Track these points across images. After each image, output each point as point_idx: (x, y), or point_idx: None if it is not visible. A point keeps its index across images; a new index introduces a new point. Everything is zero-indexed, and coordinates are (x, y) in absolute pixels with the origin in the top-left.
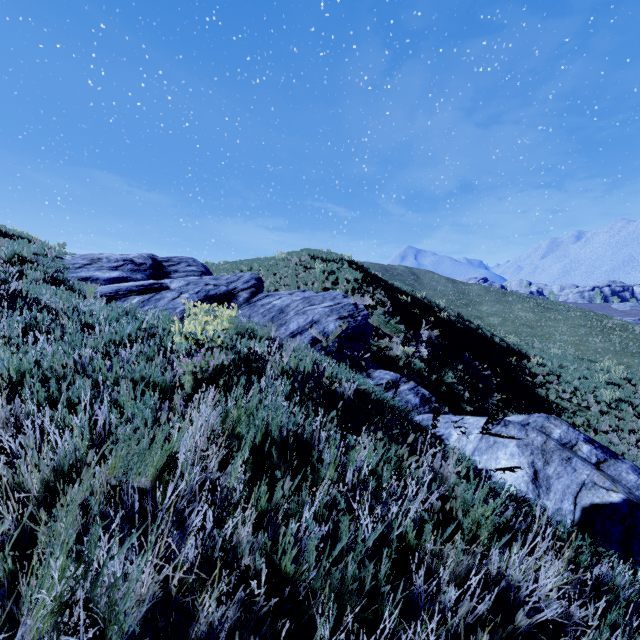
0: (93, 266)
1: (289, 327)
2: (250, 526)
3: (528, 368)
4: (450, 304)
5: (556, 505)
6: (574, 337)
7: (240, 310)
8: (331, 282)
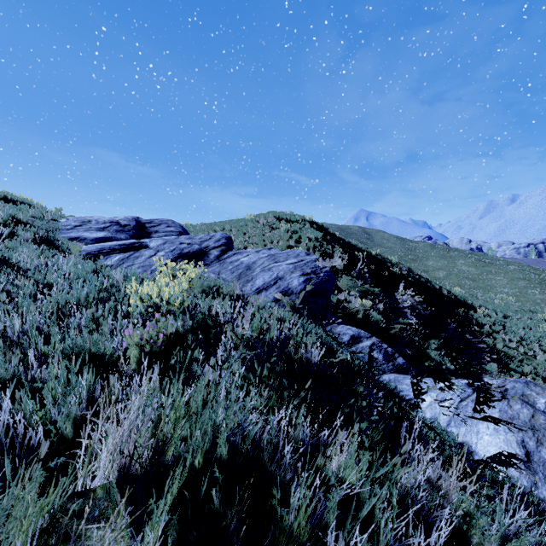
0: (83, 227)
1: (255, 283)
2: None
3: (475, 318)
4: (399, 259)
5: None
6: (514, 289)
7: (211, 267)
8: (294, 240)
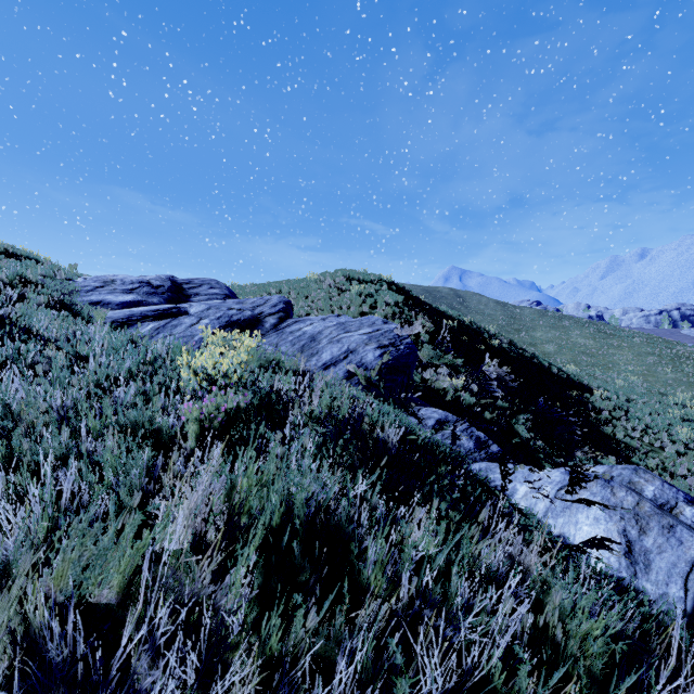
0: (105, 289)
1: (321, 357)
2: (254, 686)
3: (591, 402)
4: (500, 330)
5: (659, 589)
6: (641, 367)
7: (266, 338)
8: (369, 306)
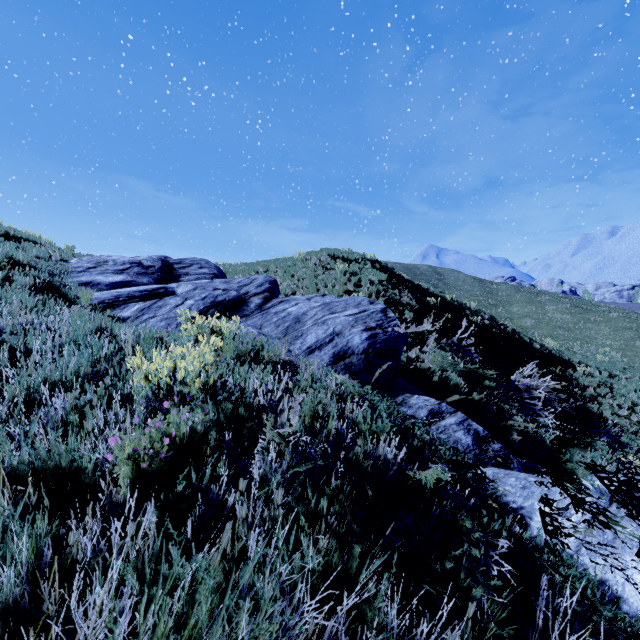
0: (97, 269)
1: (306, 340)
2: None
3: (575, 379)
4: (477, 305)
5: None
6: (619, 341)
7: (251, 318)
8: (353, 284)
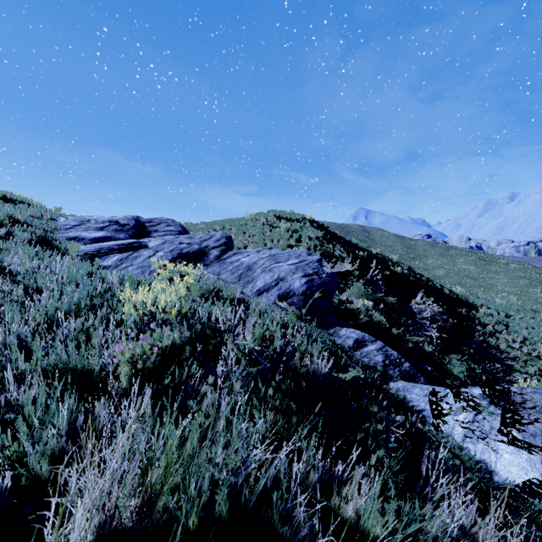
0: (81, 227)
1: (256, 284)
2: None
3: (477, 318)
4: (399, 258)
5: None
6: (515, 288)
7: (210, 267)
8: (295, 240)
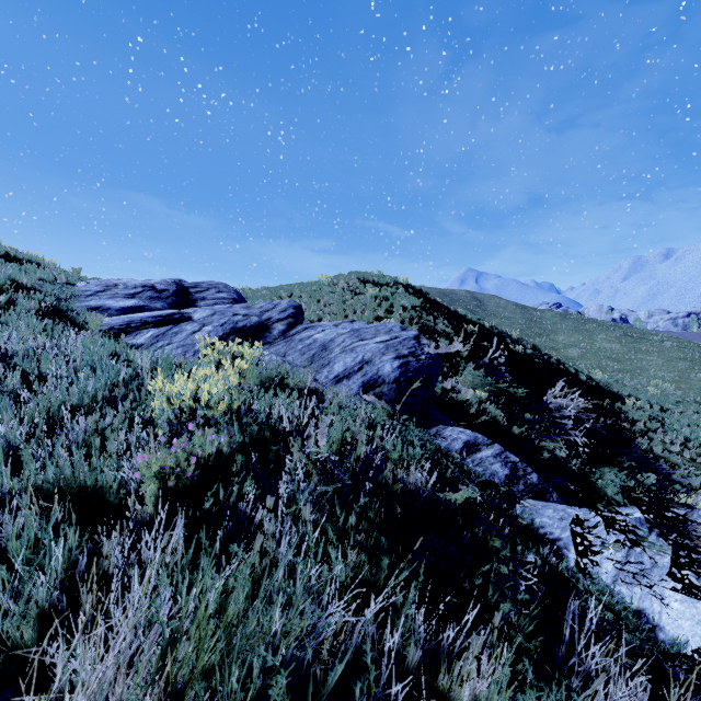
0: (106, 293)
1: (333, 368)
2: None
3: (624, 413)
4: (520, 333)
5: None
6: (672, 373)
7: (274, 346)
8: (384, 310)
